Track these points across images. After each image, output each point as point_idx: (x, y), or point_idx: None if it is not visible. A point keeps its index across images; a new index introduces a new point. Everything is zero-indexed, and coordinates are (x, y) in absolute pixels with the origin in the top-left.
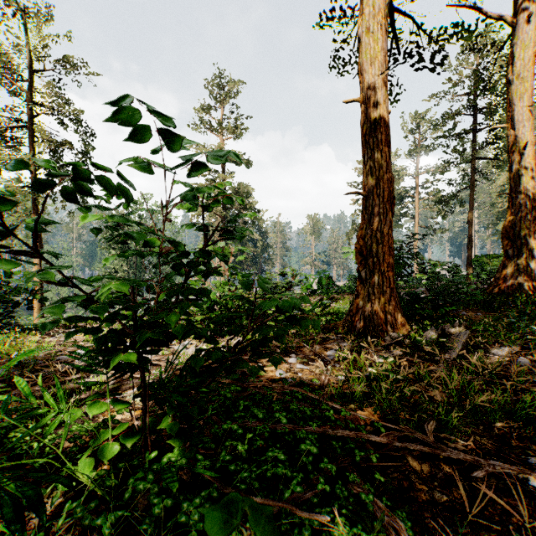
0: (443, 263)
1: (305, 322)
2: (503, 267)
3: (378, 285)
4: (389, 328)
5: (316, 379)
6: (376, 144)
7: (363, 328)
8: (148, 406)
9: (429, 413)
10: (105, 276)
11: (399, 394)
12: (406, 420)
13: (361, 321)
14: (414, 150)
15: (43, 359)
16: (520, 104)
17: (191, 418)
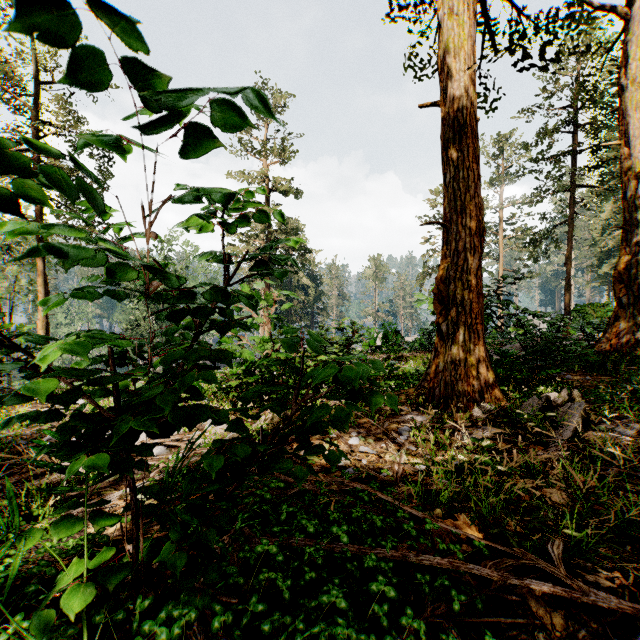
0: (545, 313)
1: (376, 399)
2: (615, 319)
3: (464, 341)
4: (477, 398)
5: (387, 470)
6: (461, 160)
7: (443, 397)
8: (141, 527)
9: (547, 523)
10: (87, 331)
11: (506, 496)
12: (517, 535)
13: (441, 388)
14: (498, 177)
15: (25, 440)
16: (637, 115)
17: (205, 545)
